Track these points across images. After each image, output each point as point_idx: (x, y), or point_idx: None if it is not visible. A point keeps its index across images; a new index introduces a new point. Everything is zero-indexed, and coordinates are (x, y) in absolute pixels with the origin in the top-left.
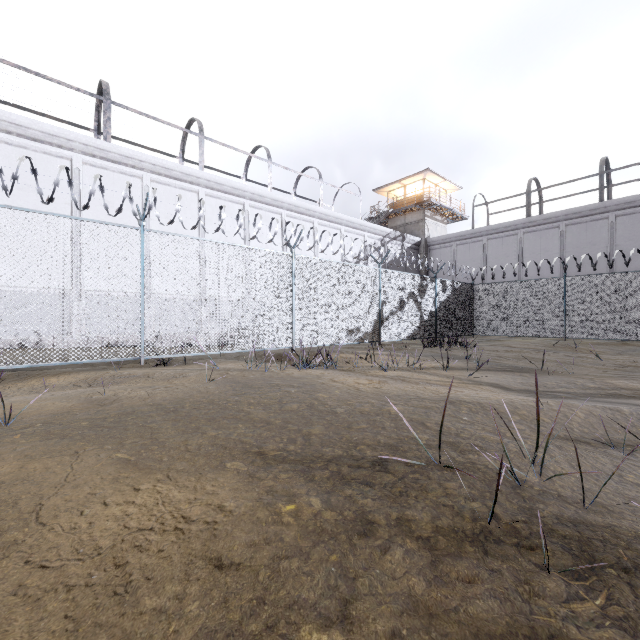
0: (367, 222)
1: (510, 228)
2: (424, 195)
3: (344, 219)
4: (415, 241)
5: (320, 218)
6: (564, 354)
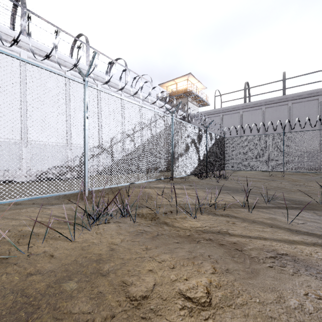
0: (156, 99)
1: (235, 109)
2: (187, 89)
3: (142, 95)
4: (183, 115)
5: (126, 92)
6: (288, 182)
